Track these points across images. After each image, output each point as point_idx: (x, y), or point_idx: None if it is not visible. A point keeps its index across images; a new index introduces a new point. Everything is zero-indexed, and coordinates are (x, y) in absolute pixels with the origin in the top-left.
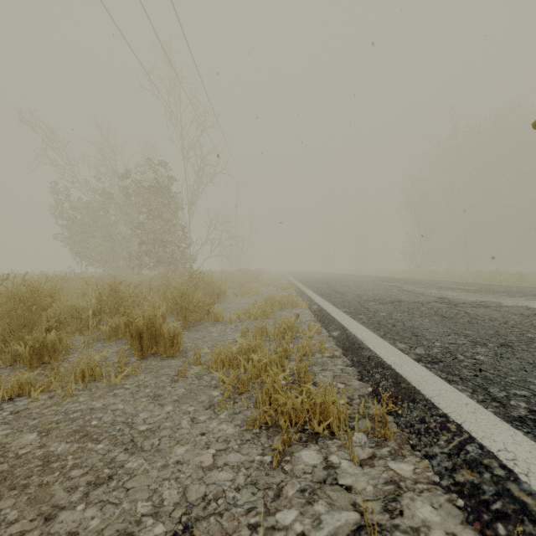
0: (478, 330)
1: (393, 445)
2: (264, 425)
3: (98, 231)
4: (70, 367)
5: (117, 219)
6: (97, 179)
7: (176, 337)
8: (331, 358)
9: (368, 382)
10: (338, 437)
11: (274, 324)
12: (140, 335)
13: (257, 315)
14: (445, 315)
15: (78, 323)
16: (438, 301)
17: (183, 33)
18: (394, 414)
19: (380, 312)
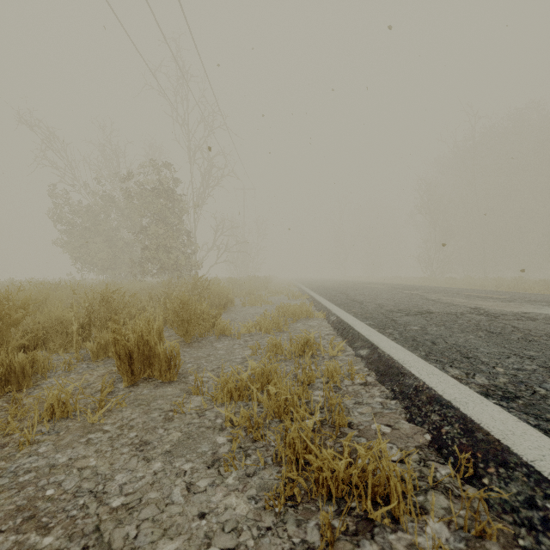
0: (542, 350)
1: (495, 548)
2: (290, 503)
3: (99, 236)
4: (35, 401)
5: (119, 224)
6: (98, 182)
7: (173, 358)
8: (364, 385)
9: (423, 425)
10: (408, 533)
11: (289, 340)
12: (129, 356)
13: (269, 328)
14: (490, 329)
15: (63, 338)
16: (473, 312)
17: (188, 26)
18: (478, 483)
19: (411, 326)
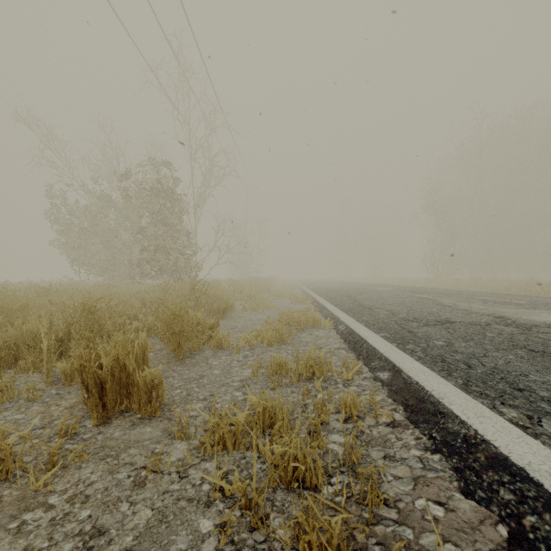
0: None
1: None
2: None
3: (97, 237)
4: None
5: (118, 224)
6: (96, 181)
7: (155, 388)
8: (392, 427)
9: (490, 505)
10: None
11: (295, 357)
12: (100, 386)
13: (272, 340)
14: (529, 347)
15: (37, 355)
16: (499, 321)
17: (188, 19)
18: None
19: (434, 340)
